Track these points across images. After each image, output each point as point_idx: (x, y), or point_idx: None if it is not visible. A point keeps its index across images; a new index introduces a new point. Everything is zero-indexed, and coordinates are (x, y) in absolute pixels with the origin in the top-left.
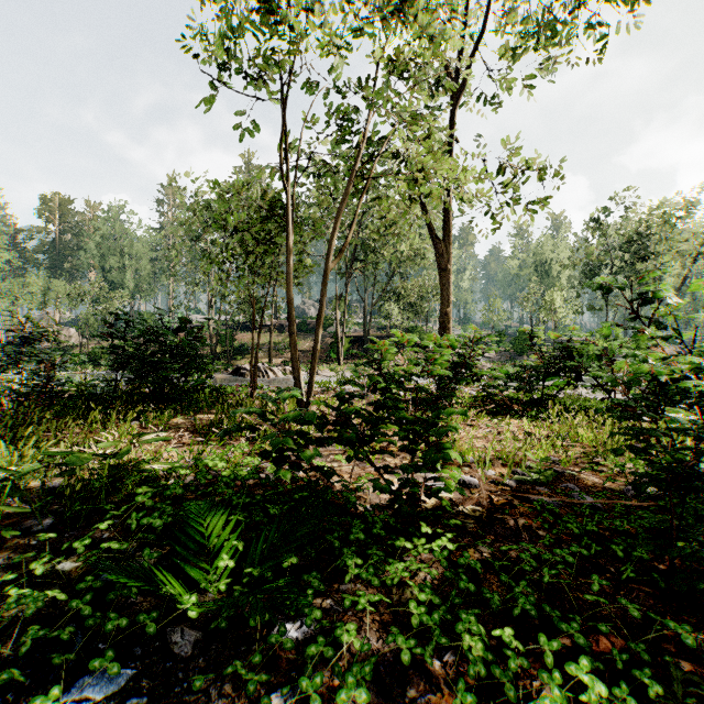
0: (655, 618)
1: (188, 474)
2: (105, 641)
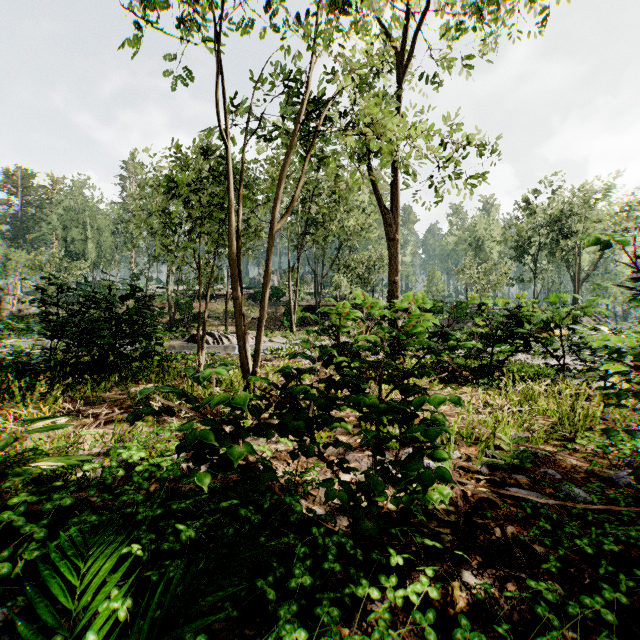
0: None
1: (94, 469)
2: None
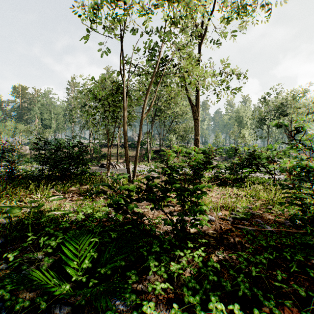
0: (312, 295)
1: (73, 216)
2: (17, 313)
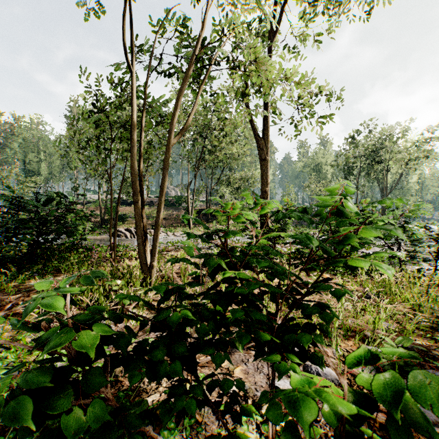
0: None
1: None
2: None
